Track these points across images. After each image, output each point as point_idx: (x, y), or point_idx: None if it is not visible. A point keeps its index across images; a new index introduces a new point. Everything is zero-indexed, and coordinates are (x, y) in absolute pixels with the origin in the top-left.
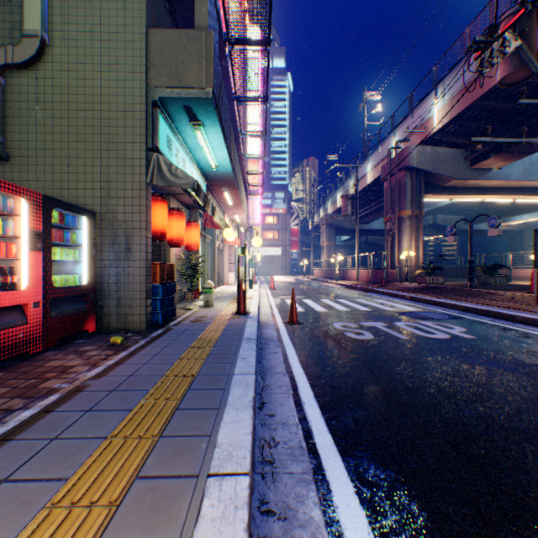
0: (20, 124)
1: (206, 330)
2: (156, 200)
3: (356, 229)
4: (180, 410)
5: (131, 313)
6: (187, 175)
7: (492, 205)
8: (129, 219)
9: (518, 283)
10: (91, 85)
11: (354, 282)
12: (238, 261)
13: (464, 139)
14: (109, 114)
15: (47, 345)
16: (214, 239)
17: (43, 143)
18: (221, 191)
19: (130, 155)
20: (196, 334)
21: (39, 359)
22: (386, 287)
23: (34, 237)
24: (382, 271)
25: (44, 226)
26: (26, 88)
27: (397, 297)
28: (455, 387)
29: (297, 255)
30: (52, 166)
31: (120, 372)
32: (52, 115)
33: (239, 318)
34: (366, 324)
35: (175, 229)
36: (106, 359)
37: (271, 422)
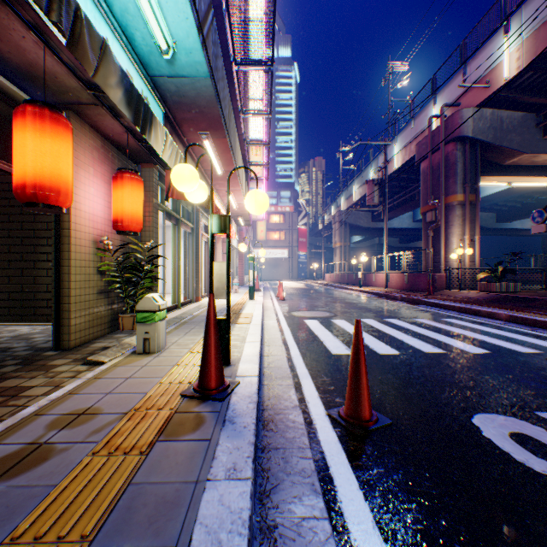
0: None
1: None
2: None
3: (385, 223)
4: None
5: None
6: None
7: (532, 199)
8: None
9: None
10: None
11: (381, 288)
12: (210, 249)
13: (539, 97)
14: None
15: None
16: (197, 228)
17: None
18: (199, 140)
19: None
20: None
21: None
22: (439, 297)
23: None
24: (425, 275)
25: None
26: None
27: (477, 314)
28: None
29: (305, 258)
30: None
31: None
32: None
33: (194, 428)
34: None
35: (30, 155)
36: None
37: None
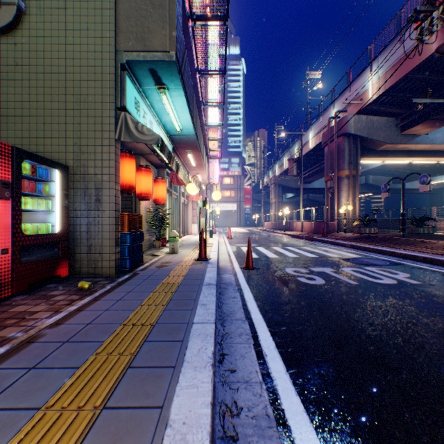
0: (0, 86)
1: (169, 275)
2: (125, 156)
3: (301, 188)
4: (132, 369)
5: (101, 259)
6: (152, 132)
7: (416, 167)
8: (99, 173)
9: (443, 233)
10: (64, 49)
11: (299, 232)
12: (199, 213)
13: (395, 109)
14: (81, 76)
15: (16, 290)
16: (180, 196)
17: (20, 103)
18: (185, 153)
19: (100, 113)
20: (159, 279)
21: (5, 304)
22: (327, 237)
23: (1, 186)
24: (323, 223)
25: (14, 176)
26: (5, 53)
27: (338, 245)
28: (420, 338)
29: (249, 210)
30: (29, 124)
31: (79, 320)
32: (29, 77)
33: (201, 263)
34: (315, 270)
35: (143, 184)
36: (70, 304)
37: (233, 380)
